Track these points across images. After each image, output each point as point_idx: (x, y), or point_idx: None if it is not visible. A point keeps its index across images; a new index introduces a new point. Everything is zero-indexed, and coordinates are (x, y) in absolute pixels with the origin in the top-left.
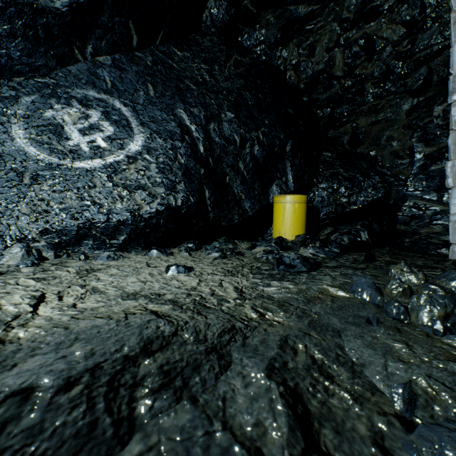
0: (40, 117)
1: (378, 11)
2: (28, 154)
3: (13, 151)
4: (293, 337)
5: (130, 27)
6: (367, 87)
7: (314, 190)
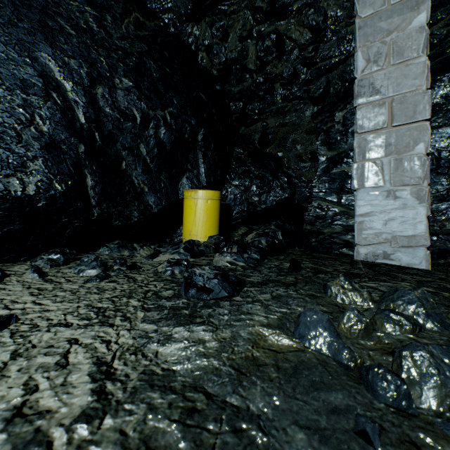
0: None
1: (288, 10)
2: None
3: None
4: None
5: None
6: (276, 87)
7: (227, 187)
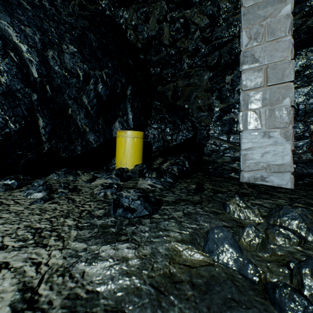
0: None
1: (192, 2)
2: None
3: None
4: None
5: None
6: (184, 58)
7: (148, 129)
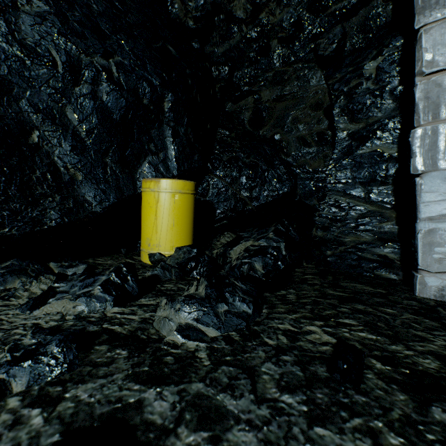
0: None
1: None
2: None
3: None
4: None
5: None
6: (273, 45)
7: (208, 179)
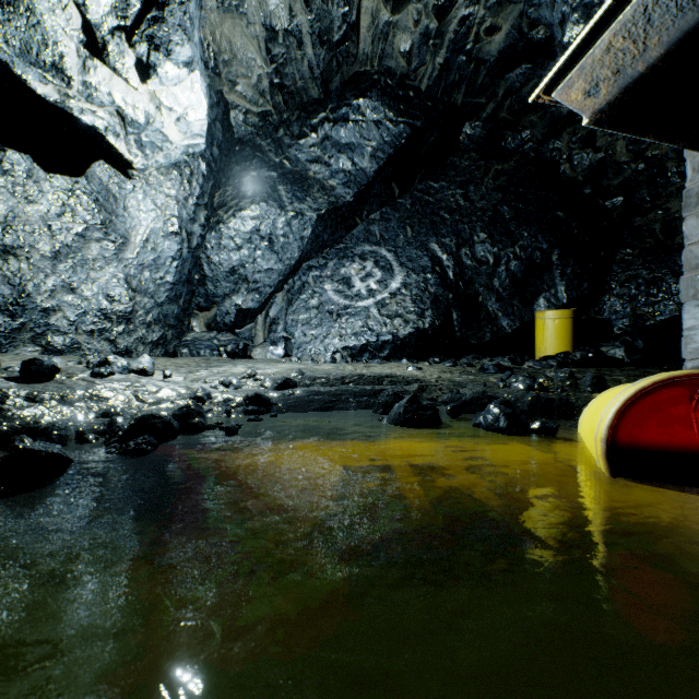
0: (339, 274)
1: None
2: (334, 301)
3: (327, 300)
4: (441, 385)
5: (393, 186)
6: (670, 166)
7: (604, 299)
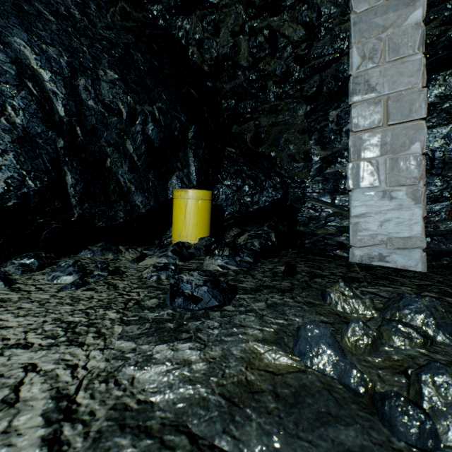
0: None
1: (281, 6)
2: None
3: None
4: None
5: None
6: (269, 85)
7: (219, 187)
